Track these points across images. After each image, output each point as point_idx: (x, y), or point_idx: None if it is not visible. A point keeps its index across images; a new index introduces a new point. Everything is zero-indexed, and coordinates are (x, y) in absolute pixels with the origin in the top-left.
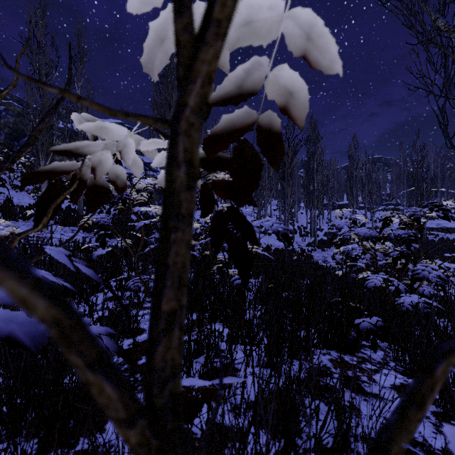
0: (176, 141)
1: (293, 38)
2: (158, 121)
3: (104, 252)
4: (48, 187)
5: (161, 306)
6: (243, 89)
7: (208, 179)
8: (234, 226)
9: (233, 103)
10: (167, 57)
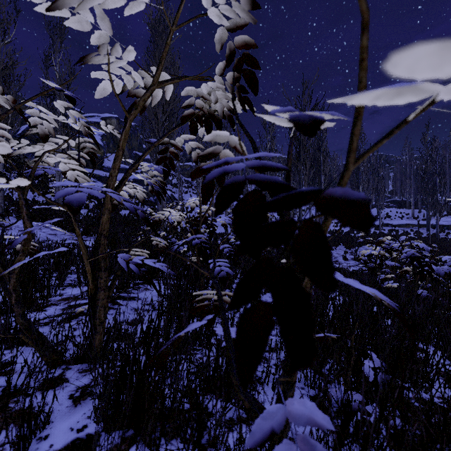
0: None
1: None
2: None
3: None
4: None
5: None
6: None
7: (186, 105)
8: None
9: None
10: None
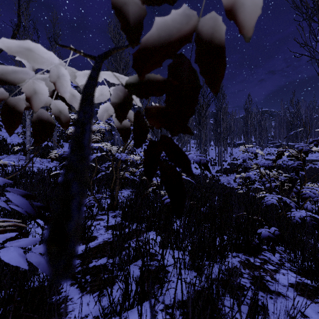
0: None
1: None
2: None
3: None
4: None
5: None
6: None
7: None
8: (167, 155)
9: None
10: None
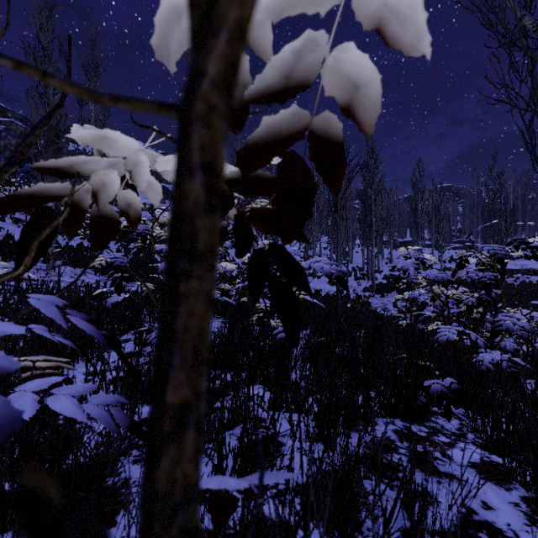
0: (188, 133)
1: (364, 2)
2: (162, 106)
3: (120, 298)
4: (33, 217)
5: (165, 395)
6: (291, 79)
7: (246, 211)
8: (278, 268)
9: (277, 100)
10: (187, 39)
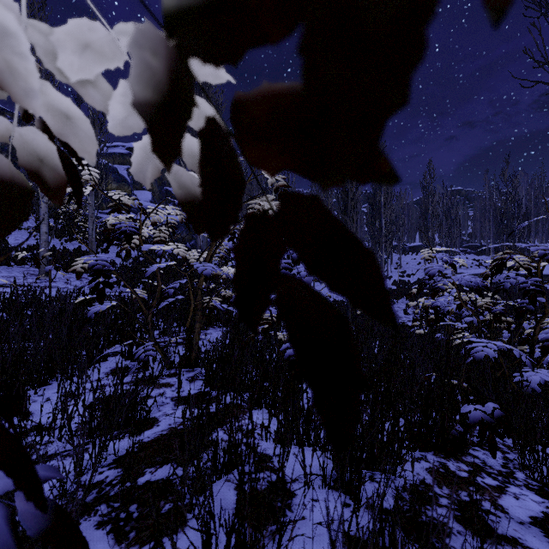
0: None
1: None
2: None
3: (104, 307)
4: None
5: None
6: None
7: (249, 208)
8: (302, 259)
9: None
10: None
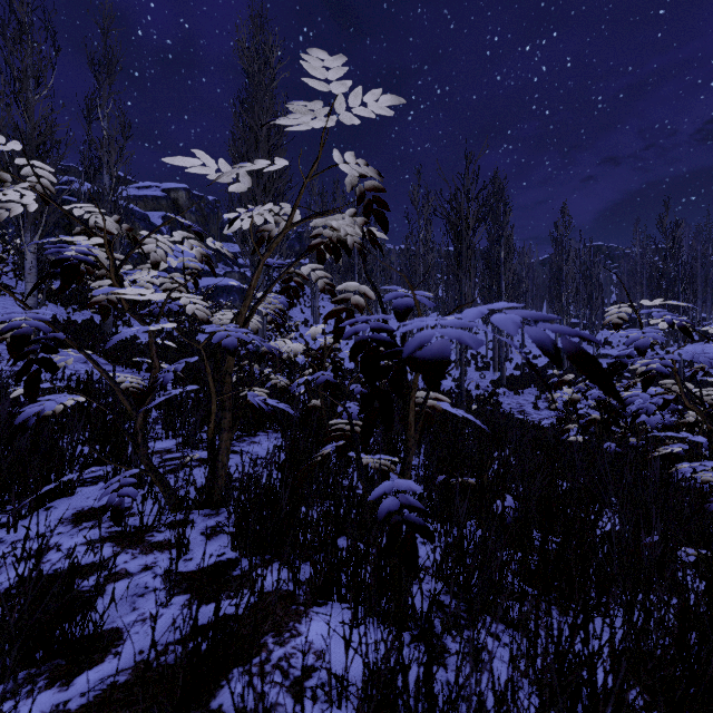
0: None
1: None
2: None
3: (50, 405)
4: None
5: None
6: None
7: (314, 235)
8: None
9: None
10: None
